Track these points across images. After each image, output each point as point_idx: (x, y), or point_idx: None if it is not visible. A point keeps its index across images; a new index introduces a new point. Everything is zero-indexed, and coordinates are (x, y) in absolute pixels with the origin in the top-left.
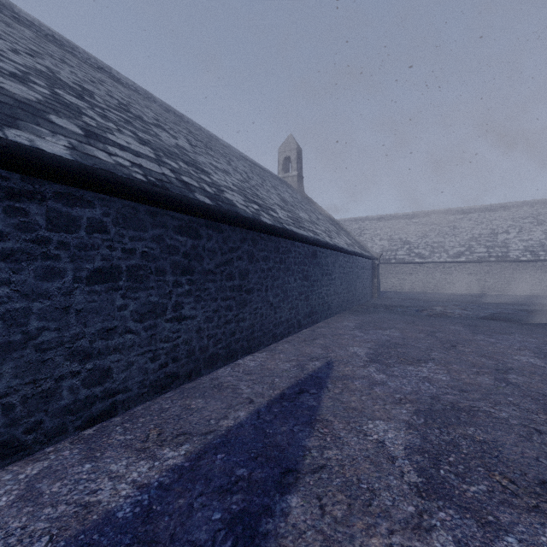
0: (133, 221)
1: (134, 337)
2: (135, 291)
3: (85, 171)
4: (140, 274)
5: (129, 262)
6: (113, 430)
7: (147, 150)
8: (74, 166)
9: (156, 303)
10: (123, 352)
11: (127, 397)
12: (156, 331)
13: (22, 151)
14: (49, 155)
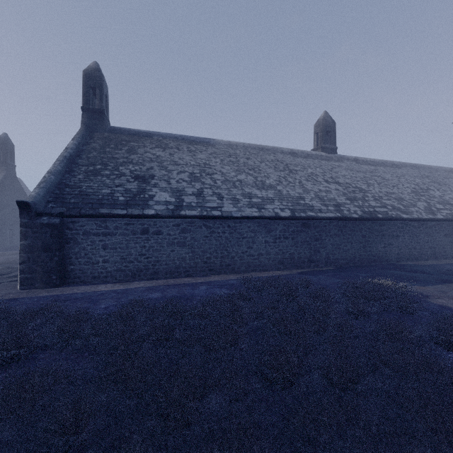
0: (448, 225)
1: (449, 246)
2: (449, 238)
3: (445, 219)
4: (449, 235)
5: (448, 233)
6: (449, 260)
7: (441, 206)
8: (445, 219)
9: (452, 240)
10: (447, 249)
11: (448, 257)
12: (452, 246)
13: (441, 219)
14: (443, 219)
